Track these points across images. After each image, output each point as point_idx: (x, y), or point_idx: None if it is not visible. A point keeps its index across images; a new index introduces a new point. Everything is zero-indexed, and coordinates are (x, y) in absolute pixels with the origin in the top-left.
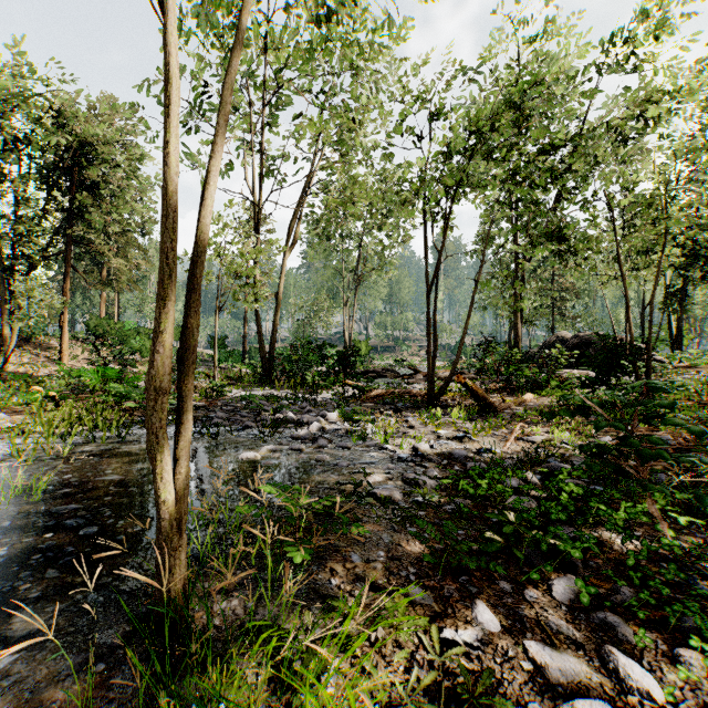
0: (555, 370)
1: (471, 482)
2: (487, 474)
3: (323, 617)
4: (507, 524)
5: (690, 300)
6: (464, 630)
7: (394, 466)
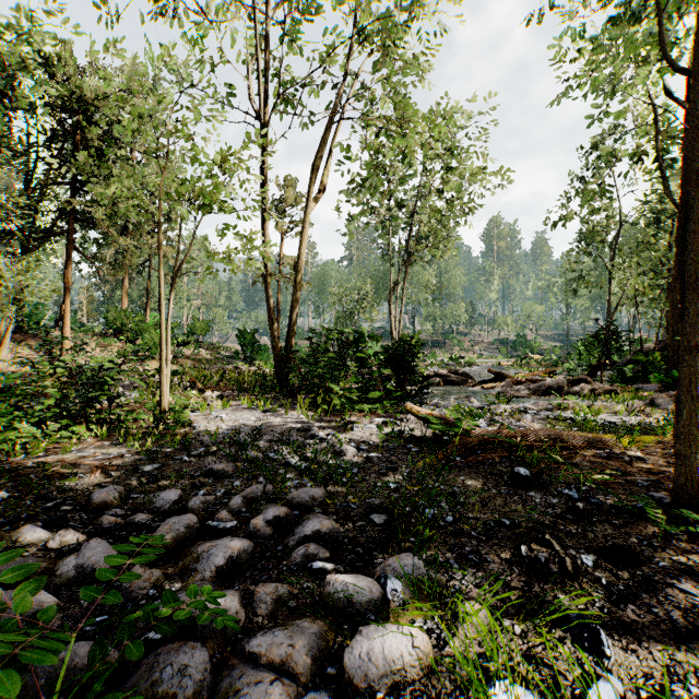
0: None
1: None
2: None
3: None
4: None
5: None
6: None
7: None
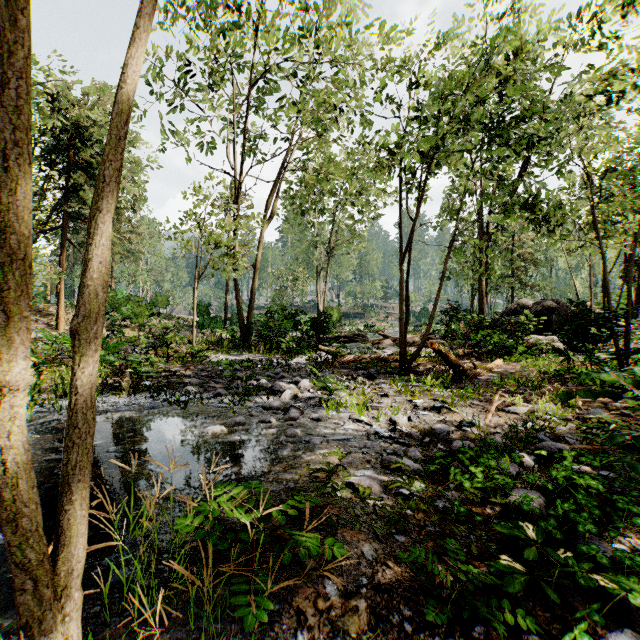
0: (523, 335)
1: (461, 467)
2: (480, 459)
3: None
4: (521, 537)
5: None
6: None
7: (371, 444)
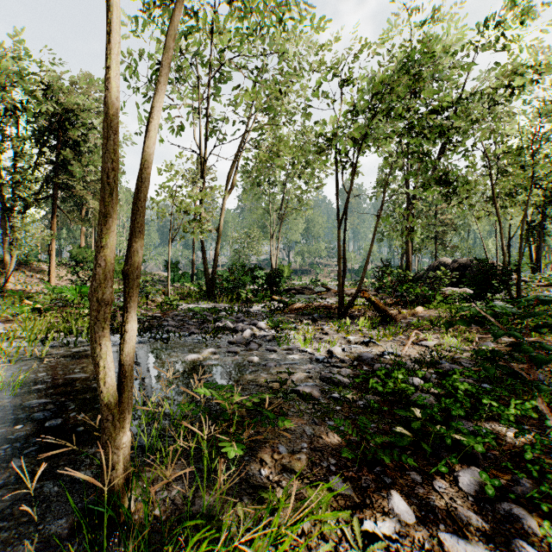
0: (440, 287)
1: (379, 381)
2: (392, 374)
3: (254, 509)
4: (413, 419)
5: (547, 232)
6: (382, 521)
7: (313, 366)
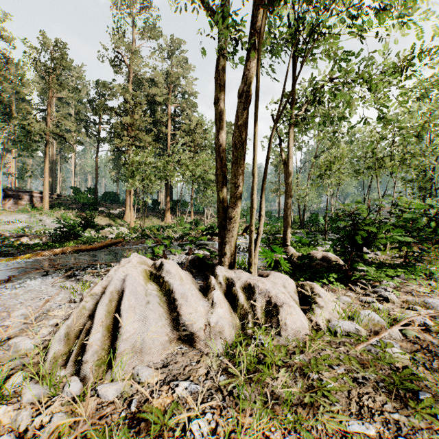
0: None
1: None
2: None
3: None
4: None
5: None
6: None
7: None
